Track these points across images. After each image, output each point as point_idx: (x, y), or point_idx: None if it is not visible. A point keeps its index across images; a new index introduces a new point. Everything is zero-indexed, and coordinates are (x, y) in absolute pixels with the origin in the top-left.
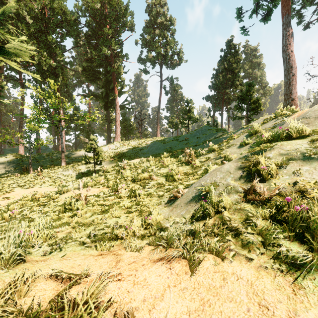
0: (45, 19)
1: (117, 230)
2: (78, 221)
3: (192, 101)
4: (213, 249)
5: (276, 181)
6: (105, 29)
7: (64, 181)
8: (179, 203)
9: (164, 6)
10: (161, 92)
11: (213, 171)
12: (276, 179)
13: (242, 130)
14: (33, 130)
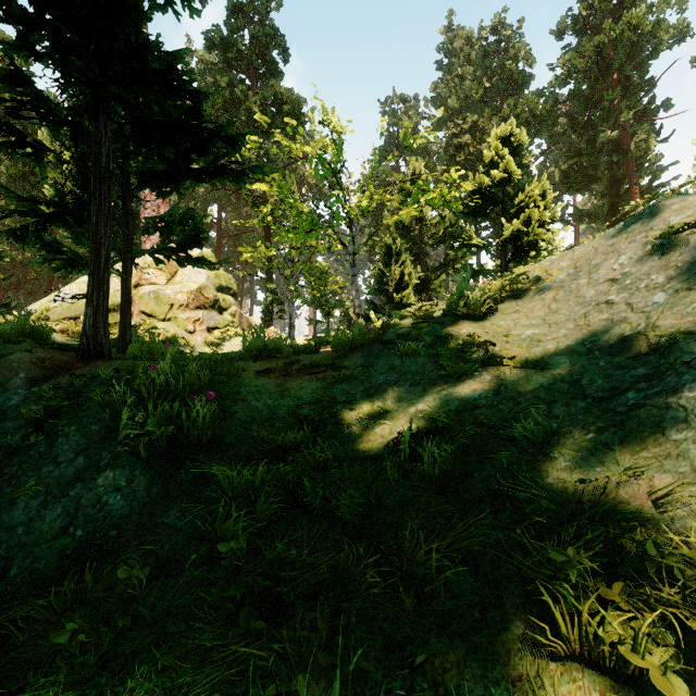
0: None
1: None
2: None
3: None
4: None
5: None
6: (606, 95)
7: None
8: None
9: None
10: None
11: None
12: None
13: None
14: None
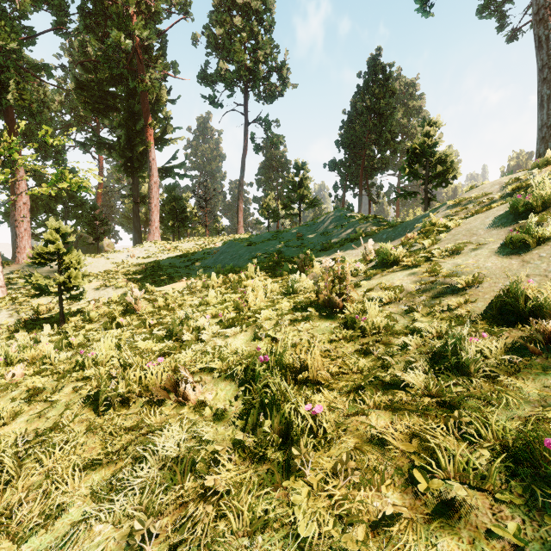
0: None
1: None
2: None
3: (305, 166)
4: None
5: None
6: None
7: None
8: None
9: None
10: (246, 145)
11: None
12: None
13: (446, 211)
14: None
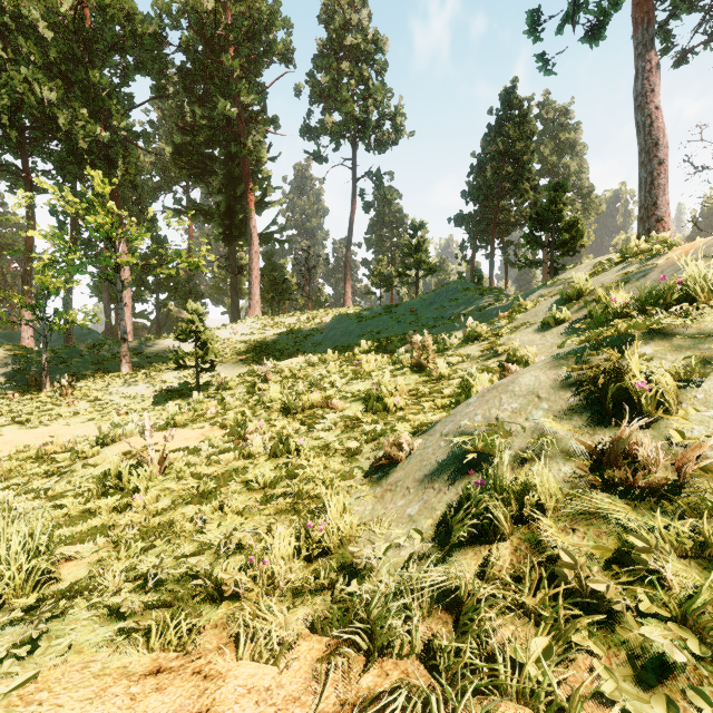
0: (84, 30)
1: (228, 559)
2: (131, 526)
3: (424, 226)
4: (537, 691)
5: (680, 423)
6: (225, 57)
7: (126, 409)
8: (400, 479)
9: (362, 8)
10: (354, 204)
11: (491, 392)
12: (677, 417)
13: (542, 290)
14: (51, 290)
